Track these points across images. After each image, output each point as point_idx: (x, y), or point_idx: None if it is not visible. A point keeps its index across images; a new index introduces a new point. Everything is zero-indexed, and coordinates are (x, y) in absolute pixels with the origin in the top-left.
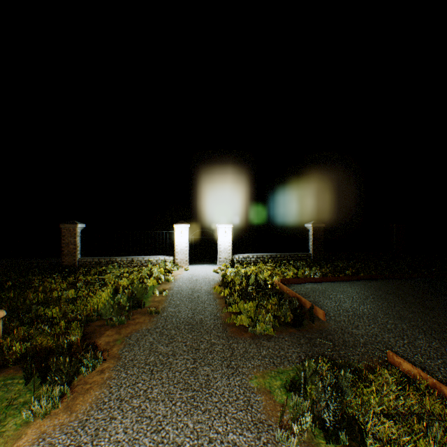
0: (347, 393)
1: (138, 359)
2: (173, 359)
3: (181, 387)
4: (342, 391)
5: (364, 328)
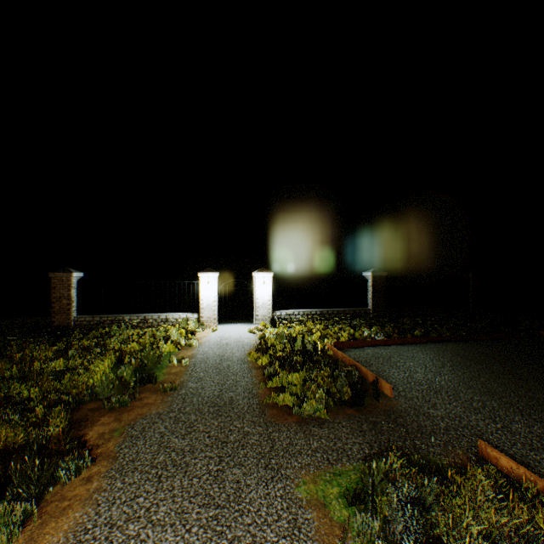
0: (431, 506)
1: (142, 459)
2: (191, 458)
3: (200, 501)
4: (424, 503)
5: (443, 407)
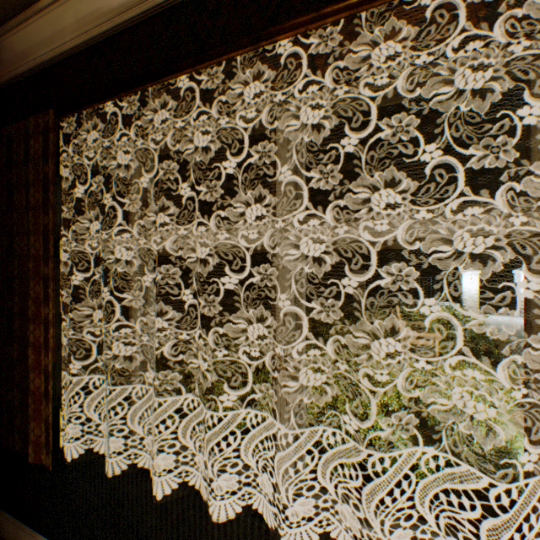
0: None
1: None
2: None
3: None
4: None
5: None
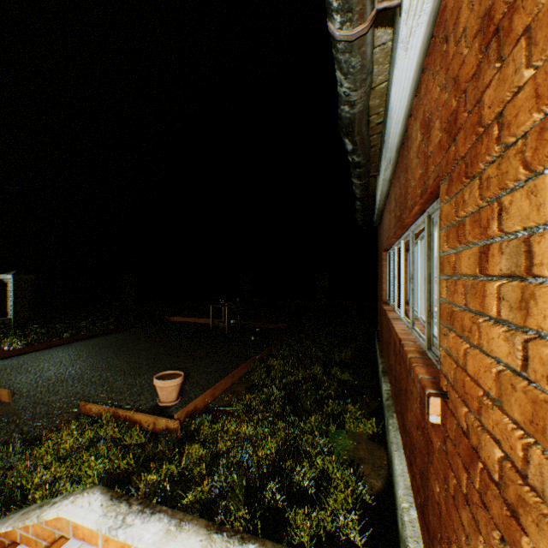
0: (18, 465)
1: None
2: None
3: None
4: (12, 467)
5: (66, 391)
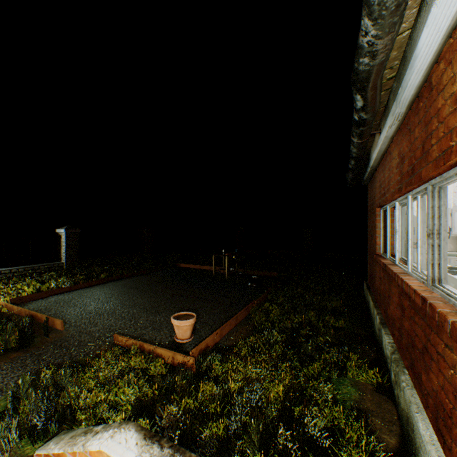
0: (67, 387)
1: None
2: None
3: None
4: (63, 387)
5: (103, 323)
